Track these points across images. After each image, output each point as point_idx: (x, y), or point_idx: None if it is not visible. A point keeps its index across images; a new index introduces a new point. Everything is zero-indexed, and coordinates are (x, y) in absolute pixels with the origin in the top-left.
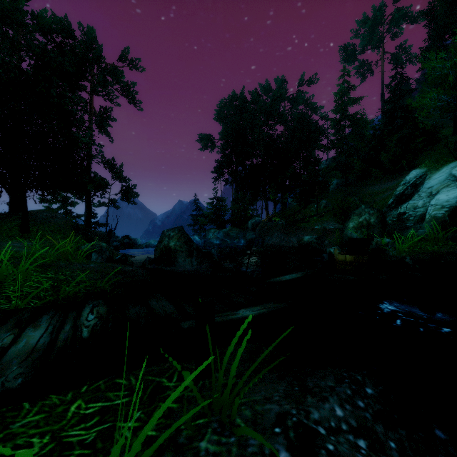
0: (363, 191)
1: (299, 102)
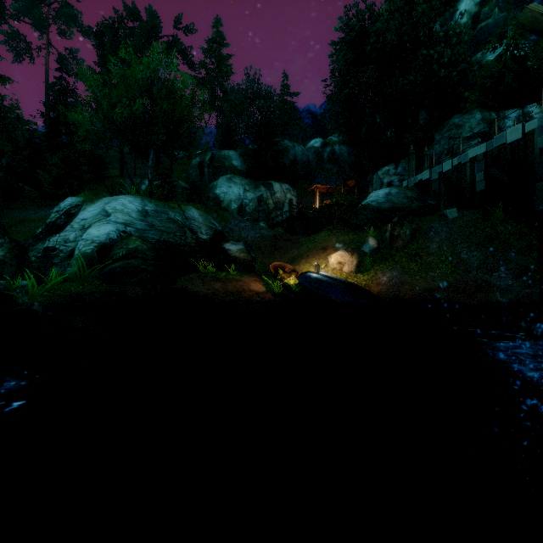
0: (10, 215)
1: None
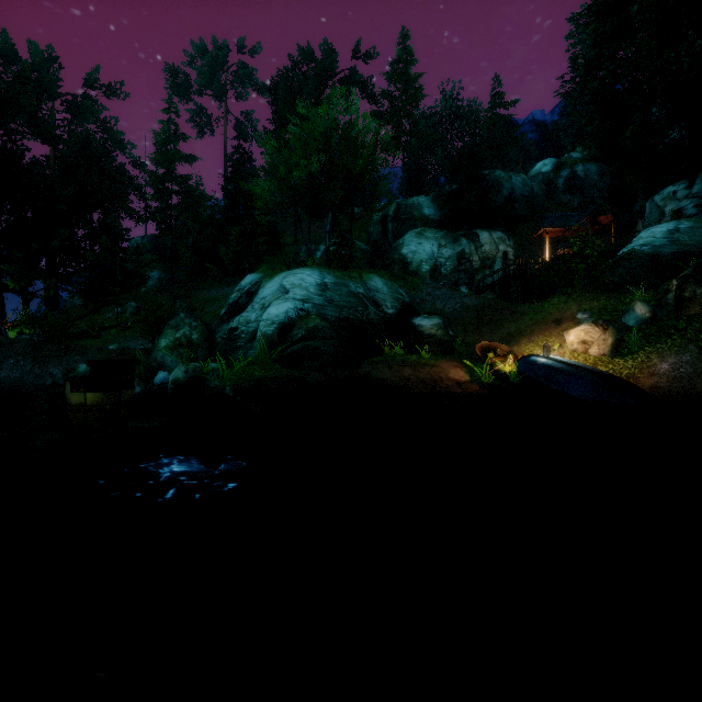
0: (196, 295)
1: (88, 116)
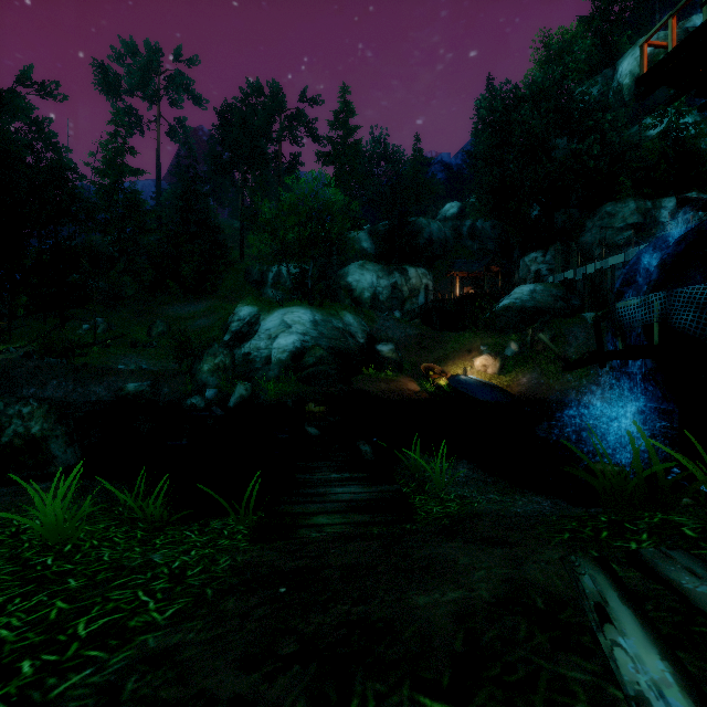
0: (161, 312)
1: (20, 116)
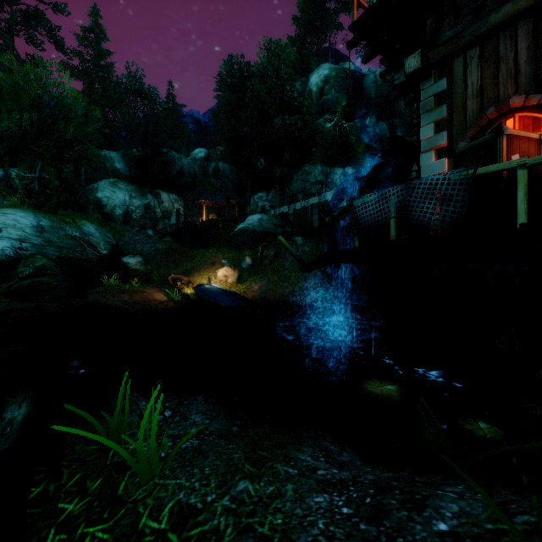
0: None
1: None
